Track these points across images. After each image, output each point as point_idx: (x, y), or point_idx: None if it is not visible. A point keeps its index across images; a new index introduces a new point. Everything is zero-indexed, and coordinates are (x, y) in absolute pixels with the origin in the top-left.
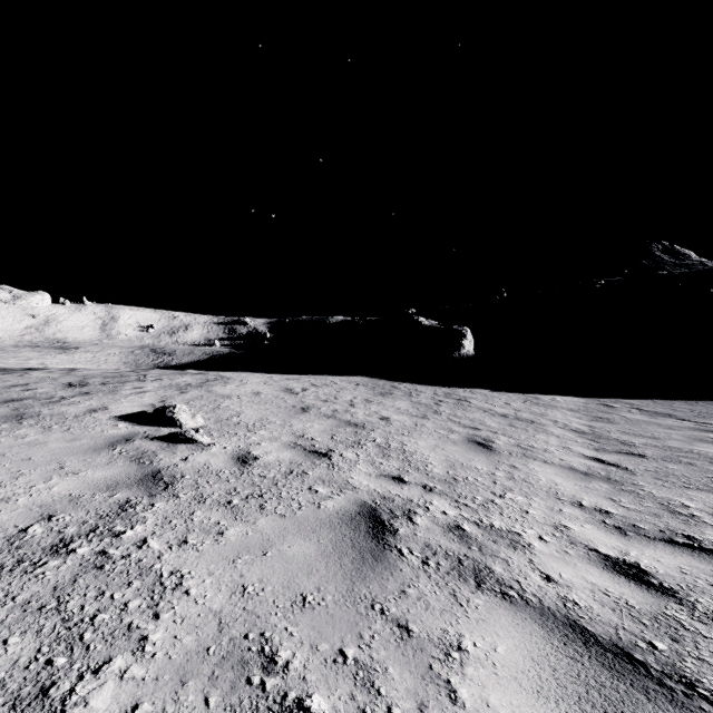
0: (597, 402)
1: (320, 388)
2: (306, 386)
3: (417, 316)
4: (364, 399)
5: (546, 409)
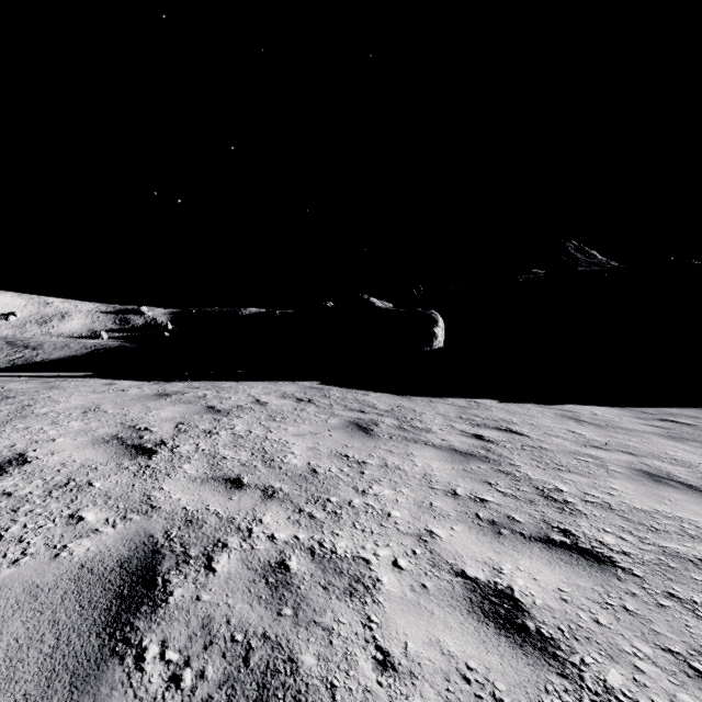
0: (652, 416)
1: (223, 417)
2: (193, 412)
3: (367, 296)
4: (338, 453)
5: (643, 441)
